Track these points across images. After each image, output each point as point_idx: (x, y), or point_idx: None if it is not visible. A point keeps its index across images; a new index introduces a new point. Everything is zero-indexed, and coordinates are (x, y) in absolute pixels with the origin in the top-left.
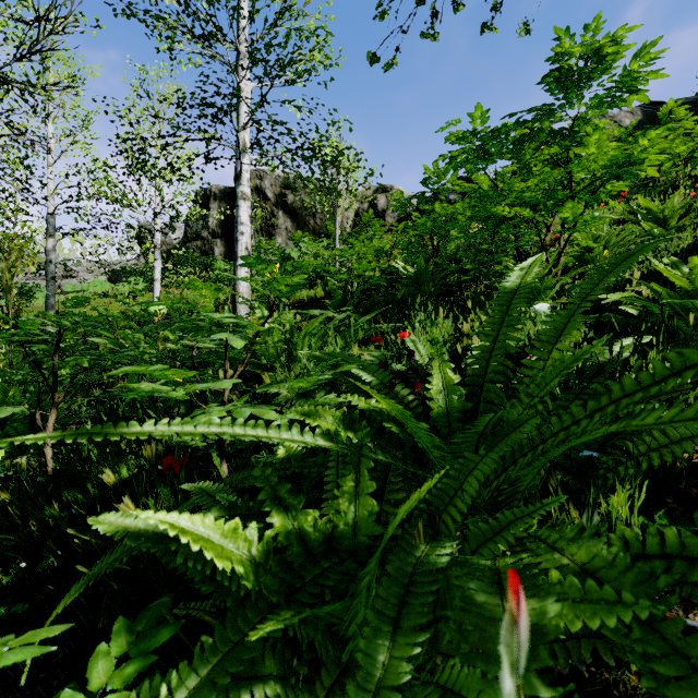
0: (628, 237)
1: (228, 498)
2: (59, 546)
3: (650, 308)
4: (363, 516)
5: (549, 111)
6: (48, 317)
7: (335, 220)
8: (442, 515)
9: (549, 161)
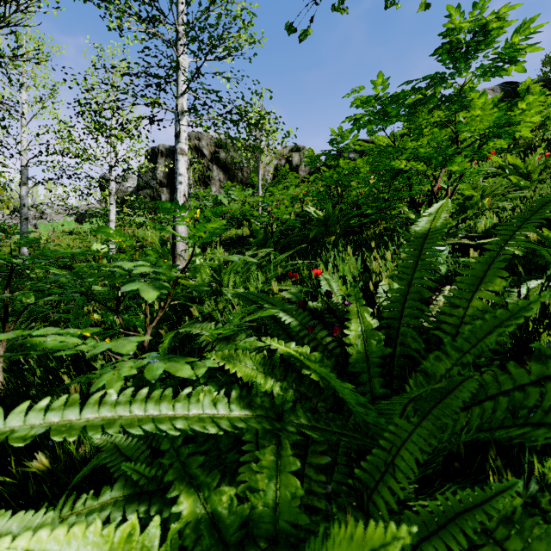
0: (499, 187)
1: (135, 468)
2: None
3: (540, 250)
4: (284, 496)
5: (441, 79)
6: None
7: (258, 173)
8: (372, 493)
9: (438, 123)
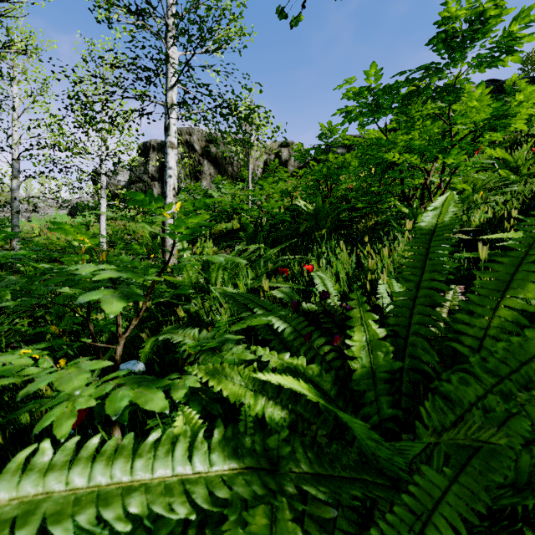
0: (489, 182)
1: (89, 531)
2: None
3: None
4: None
5: (436, 69)
6: None
7: (248, 167)
8: None
9: (430, 116)
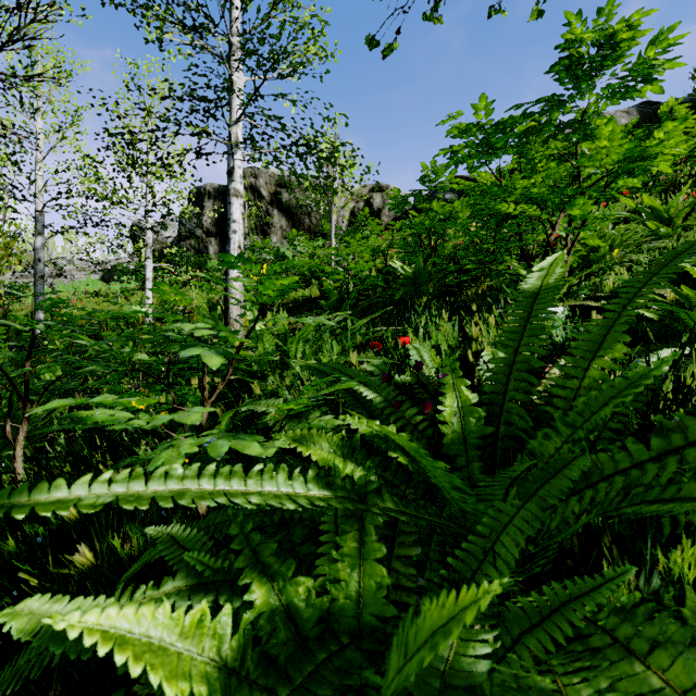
0: (633, 236)
1: (198, 557)
2: (15, 587)
3: (678, 313)
4: (369, 586)
5: (558, 102)
6: (19, 321)
7: (330, 219)
8: (468, 584)
9: (555, 157)
